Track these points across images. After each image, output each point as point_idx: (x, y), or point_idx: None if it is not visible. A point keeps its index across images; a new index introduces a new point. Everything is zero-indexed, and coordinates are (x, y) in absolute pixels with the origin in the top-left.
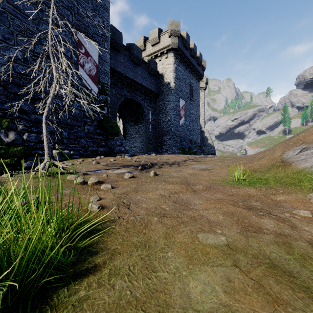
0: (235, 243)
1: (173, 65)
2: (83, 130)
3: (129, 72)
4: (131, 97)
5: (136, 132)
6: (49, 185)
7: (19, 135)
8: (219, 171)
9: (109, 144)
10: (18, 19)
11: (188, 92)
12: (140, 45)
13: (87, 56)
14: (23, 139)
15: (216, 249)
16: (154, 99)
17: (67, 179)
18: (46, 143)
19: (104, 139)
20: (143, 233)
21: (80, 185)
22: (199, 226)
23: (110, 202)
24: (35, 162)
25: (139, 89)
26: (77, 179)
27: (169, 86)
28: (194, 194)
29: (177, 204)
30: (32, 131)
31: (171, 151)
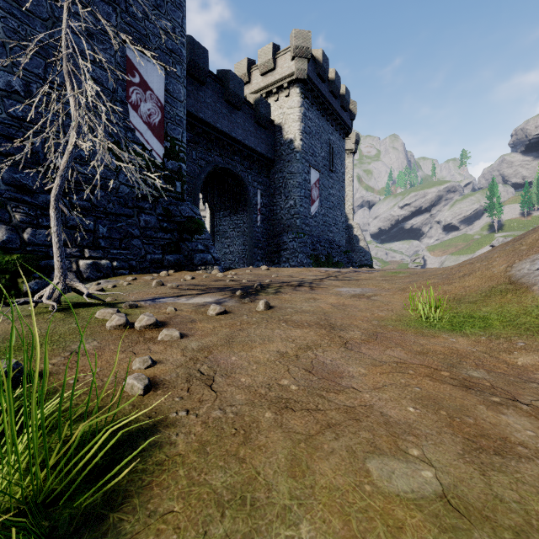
0: (461, 489)
1: (299, 109)
2: (136, 224)
3: (221, 120)
4: (224, 165)
5: (233, 228)
6: (54, 332)
7: (16, 232)
8: (389, 301)
9: (185, 248)
10: (14, 19)
11: (325, 156)
12: (240, 74)
13: (145, 89)
14: (22, 239)
15: (418, 512)
16: (266, 169)
17: (96, 317)
18: (56, 246)
19: (175, 239)
20: (238, 457)
21: (119, 330)
22: (367, 437)
23: (173, 370)
24: (46, 282)
25: (238, 152)
26: (113, 318)
27: (293, 147)
28: (347, 352)
29: (314, 375)
30: (40, 225)
31: (296, 262)
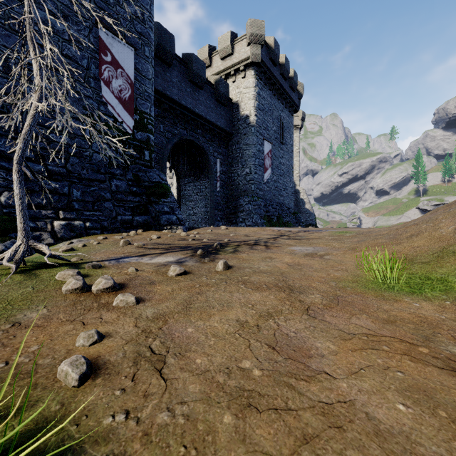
0: None
1: (254, 89)
2: (108, 188)
3: (185, 97)
4: (189, 137)
5: (196, 192)
6: (5, 297)
7: None
8: (341, 260)
9: (152, 210)
10: None
11: (277, 130)
12: (203, 59)
13: (116, 67)
14: None
15: None
16: (225, 141)
17: (56, 279)
18: (19, 209)
19: (144, 202)
20: None
21: (75, 294)
22: None
23: (120, 348)
24: None
25: (201, 126)
26: (69, 281)
27: (248, 121)
28: (311, 320)
29: (279, 353)
30: None
31: (252, 222)
